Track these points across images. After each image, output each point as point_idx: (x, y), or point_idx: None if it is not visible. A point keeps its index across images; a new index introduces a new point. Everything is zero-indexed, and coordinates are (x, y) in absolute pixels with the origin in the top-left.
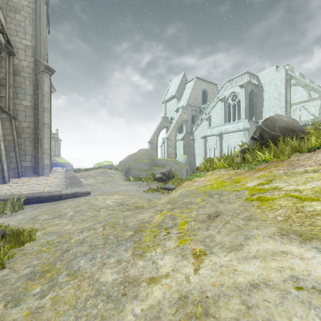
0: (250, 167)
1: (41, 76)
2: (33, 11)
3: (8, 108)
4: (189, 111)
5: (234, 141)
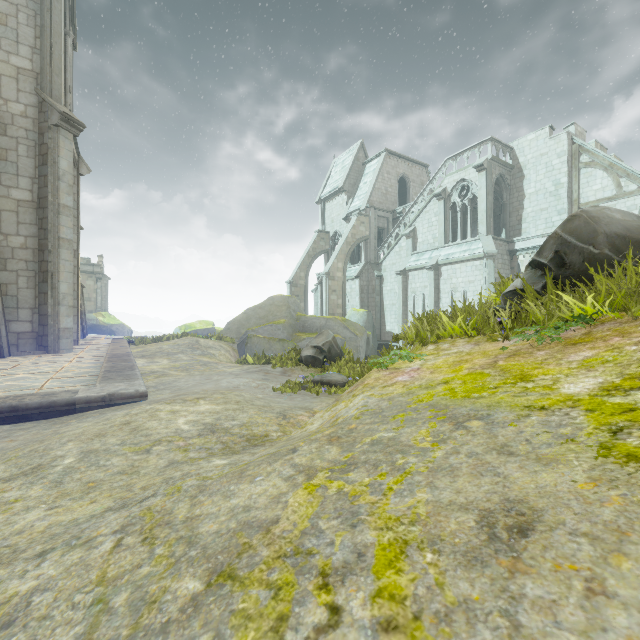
0: (540, 336)
1: (54, 136)
2: None
3: None
4: (372, 218)
5: (465, 280)
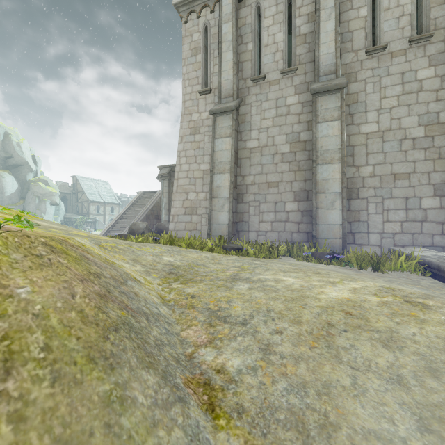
0: None
1: None
2: None
3: None
4: None
5: None
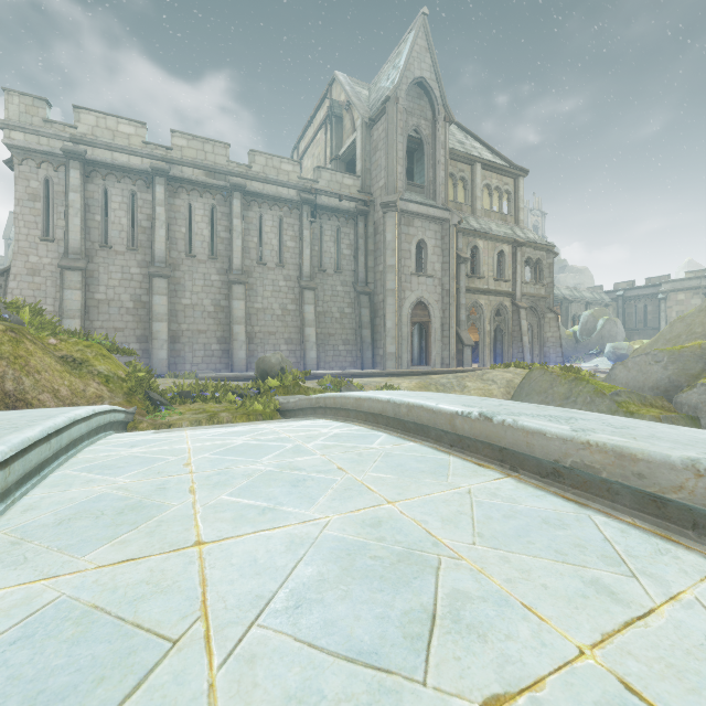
0: None
1: (385, 221)
2: (385, 132)
3: (365, 282)
4: None
5: None
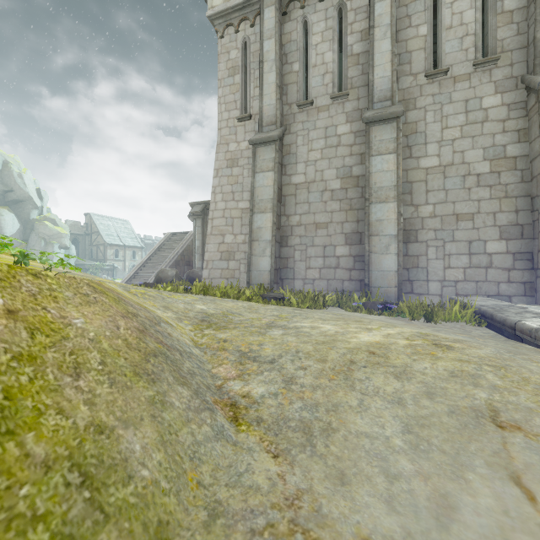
0: None
1: None
2: None
3: None
4: None
5: None
